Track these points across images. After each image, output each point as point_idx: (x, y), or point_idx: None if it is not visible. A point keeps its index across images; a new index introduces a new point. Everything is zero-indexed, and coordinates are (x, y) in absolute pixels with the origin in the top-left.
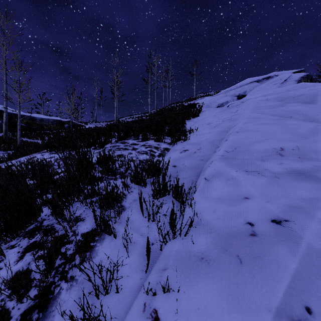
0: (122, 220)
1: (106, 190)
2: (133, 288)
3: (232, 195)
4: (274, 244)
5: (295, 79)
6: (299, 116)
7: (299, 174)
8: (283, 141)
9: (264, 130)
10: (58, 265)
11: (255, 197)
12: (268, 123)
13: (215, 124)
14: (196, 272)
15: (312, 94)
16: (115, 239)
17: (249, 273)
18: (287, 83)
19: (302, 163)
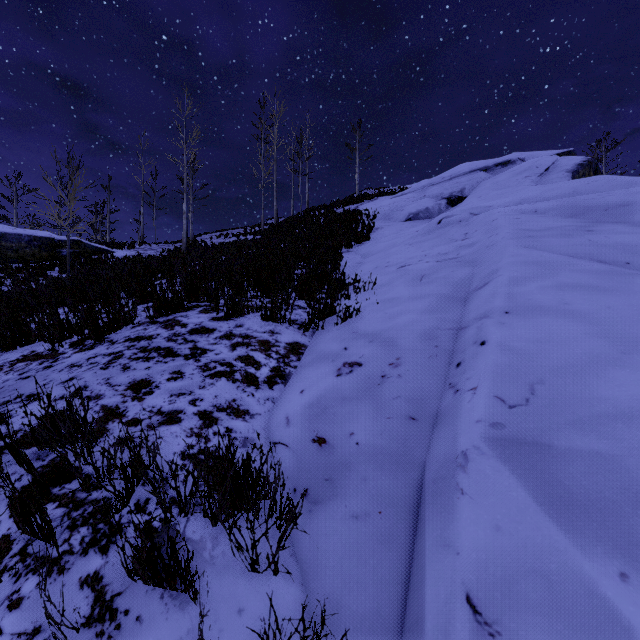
0: None
1: None
2: None
3: None
4: None
5: (567, 169)
6: None
7: None
8: None
9: (589, 310)
10: None
11: None
12: (588, 285)
13: (421, 270)
14: None
15: None
16: None
17: None
18: (551, 176)
19: None
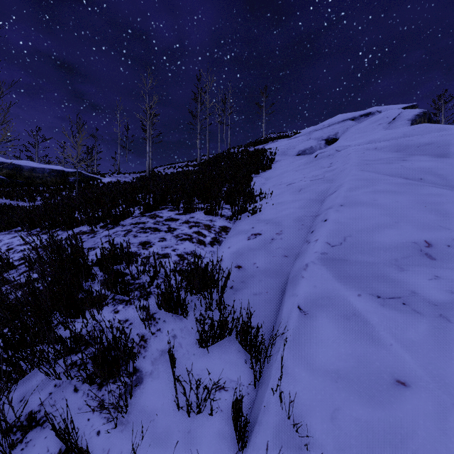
0: (131, 415)
1: (100, 347)
2: None
3: (366, 369)
4: None
5: (408, 118)
6: (434, 178)
7: None
8: (426, 228)
9: (386, 203)
10: None
11: (421, 385)
12: (390, 191)
13: (300, 186)
14: None
15: (446, 143)
16: None
17: None
18: (396, 123)
19: None
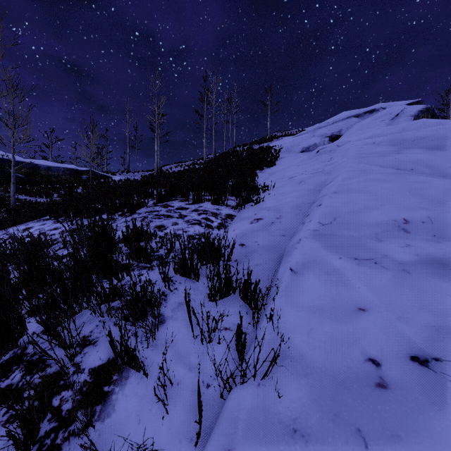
0: (158, 341)
1: (133, 292)
2: None
3: (337, 303)
4: (422, 409)
5: (411, 114)
6: (424, 169)
7: (439, 266)
8: (407, 209)
9: (375, 190)
10: (45, 432)
11: (376, 309)
12: (380, 179)
13: (301, 179)
14: None
15: (440, 136)
16: (145, 379)
17: None
18: (399, 119)
19: (441, 246)
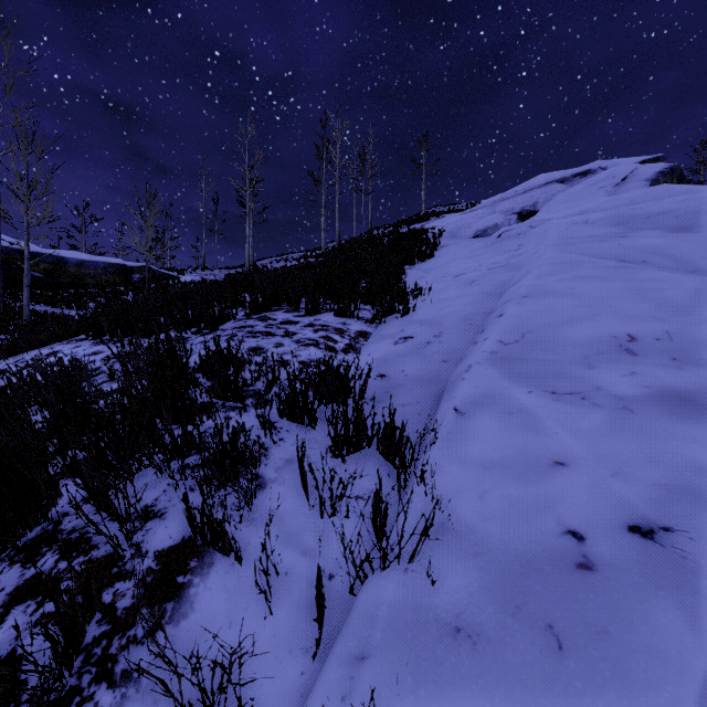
0: (256, 514)
1: (219, 441)
2: (281, 700)
3: (524, 456)
4: (642, 596)
5: (646, 178)
6: (663, 260)
7: (679, 402)
8: (633, 320)
9: (586, 292)
10: (94, 639)
11: (580, 463)
12: (595, 276)
13: (473, 277)
14: (445, 669)
15: (688, 211)
16: (238, 567)
17: (585, 680)
18: (627, 185)
19: (683, 374)
